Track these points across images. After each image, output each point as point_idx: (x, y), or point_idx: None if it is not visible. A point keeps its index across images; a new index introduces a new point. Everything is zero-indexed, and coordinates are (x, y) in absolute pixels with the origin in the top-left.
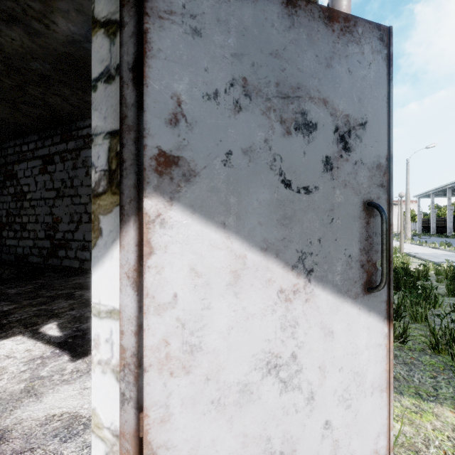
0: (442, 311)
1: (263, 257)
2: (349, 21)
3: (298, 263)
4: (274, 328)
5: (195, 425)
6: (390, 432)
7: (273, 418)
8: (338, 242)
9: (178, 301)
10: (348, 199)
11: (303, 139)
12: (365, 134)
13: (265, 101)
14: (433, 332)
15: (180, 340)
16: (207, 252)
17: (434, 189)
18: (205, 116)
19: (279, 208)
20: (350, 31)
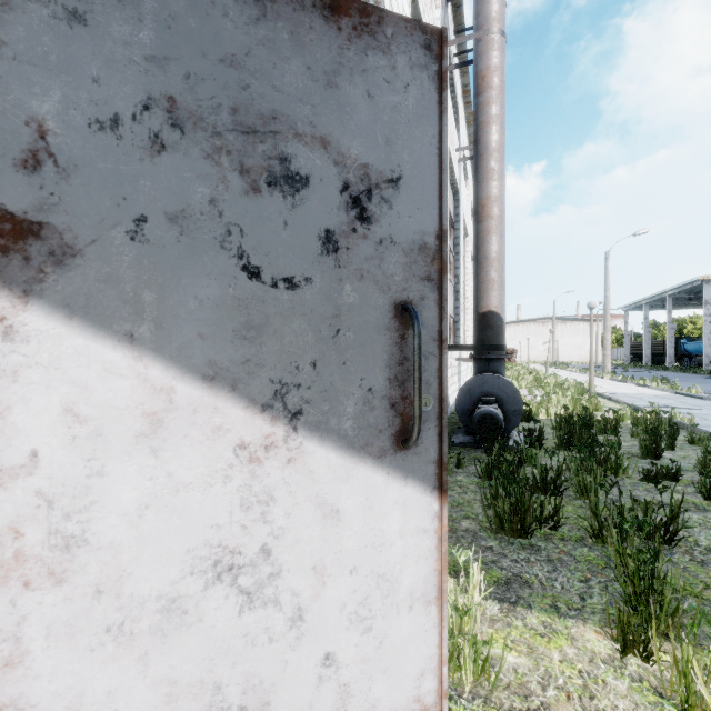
0: (627, 480)
1: (207, 390)
2: (369, 16)
3: (275, 401)
4: (228, 507)
5: (74, 669)
6: (443, 668)
7: (226, 652)
8: (348, 367)
9: (39, 463)
10: (366, 299)
11: (283, 201)
12: (399, 196)
13: (211, 136)
14: (595, 511)
15: (45, 529)
16: (98, 381)
17: (648, 297)
18: (95, 158)
19: (237, 312)
20: (371, 32)
